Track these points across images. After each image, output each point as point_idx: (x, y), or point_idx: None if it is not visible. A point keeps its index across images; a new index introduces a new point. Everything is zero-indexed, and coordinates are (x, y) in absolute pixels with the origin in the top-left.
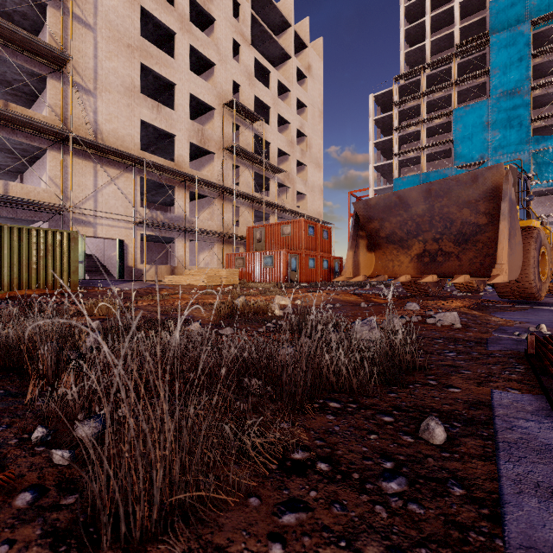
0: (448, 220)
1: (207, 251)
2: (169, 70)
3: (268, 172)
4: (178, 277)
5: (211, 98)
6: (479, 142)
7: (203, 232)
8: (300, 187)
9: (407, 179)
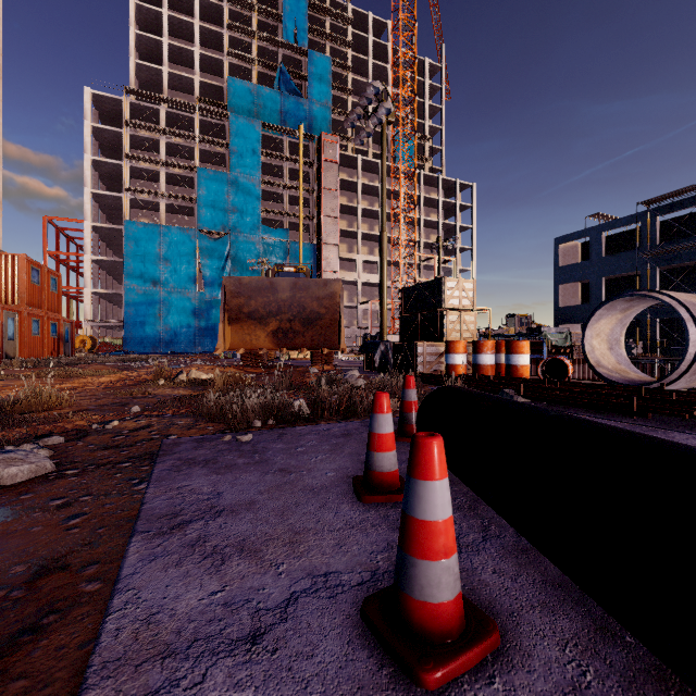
0: (302, 307)
1: None
2: None
3: None
4: None
5: None
6: (222, 212)
7: None
8: None
9: (144, 226)
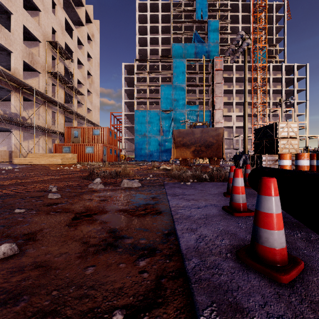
0: (205, 140)
1: (30, 141)
2: (8, 1)
3: (72, 93)
4: (31, 159)
5: (38, 33)
6: (170, 102)
7: (35, 127)
8: (89, 105)
9: (141, 111)
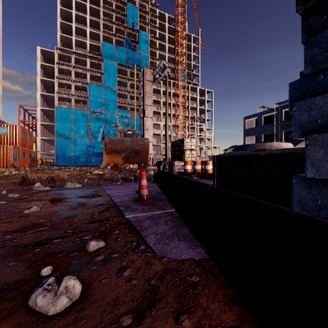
0: (134, 148)
1: None
2: None
3: None
4: None
5: None
6: (100, 103)
7: None
8: None
9: (64, 109)
